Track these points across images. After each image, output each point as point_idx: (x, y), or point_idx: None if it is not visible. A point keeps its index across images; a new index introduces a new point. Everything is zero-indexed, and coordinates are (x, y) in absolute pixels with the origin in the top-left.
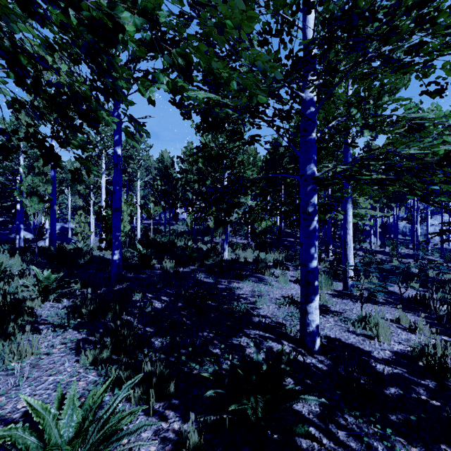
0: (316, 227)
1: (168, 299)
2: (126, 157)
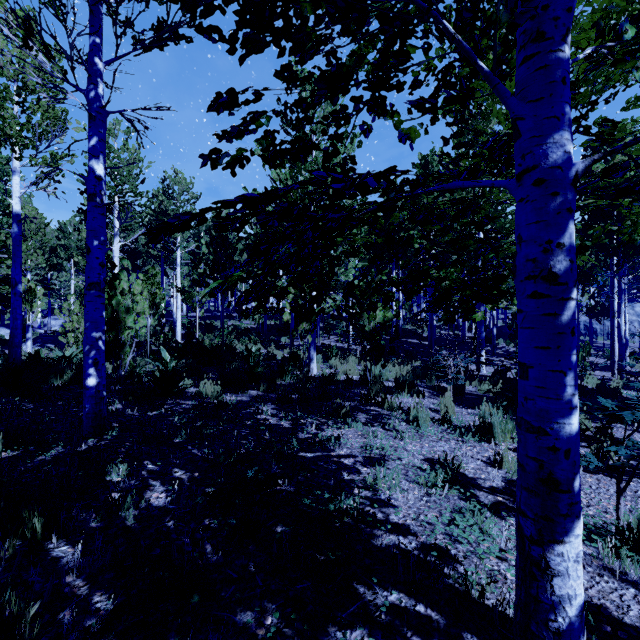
0: (573, 318)
1: (187, 478)
2: (159, 213)
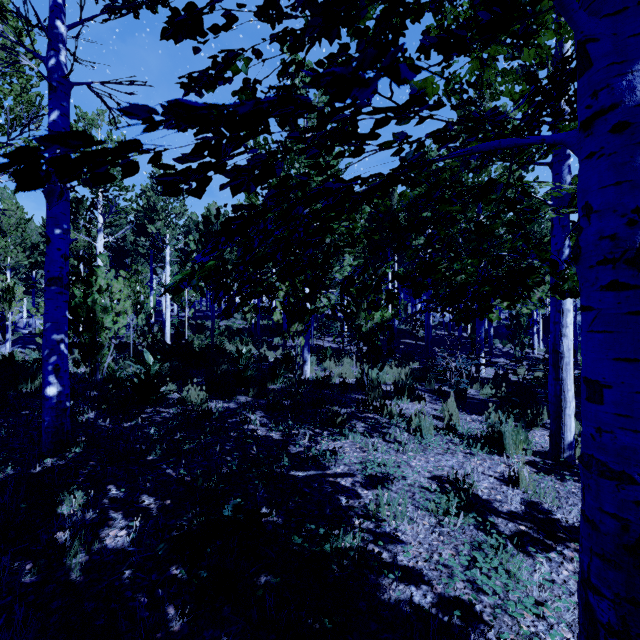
0: None
1: (156, 507)
2: (147, 210)
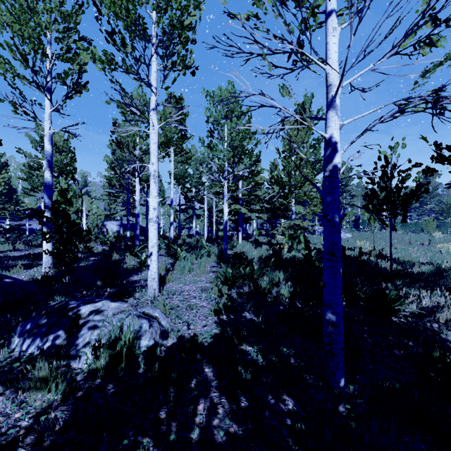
0: None
1: None
2: None
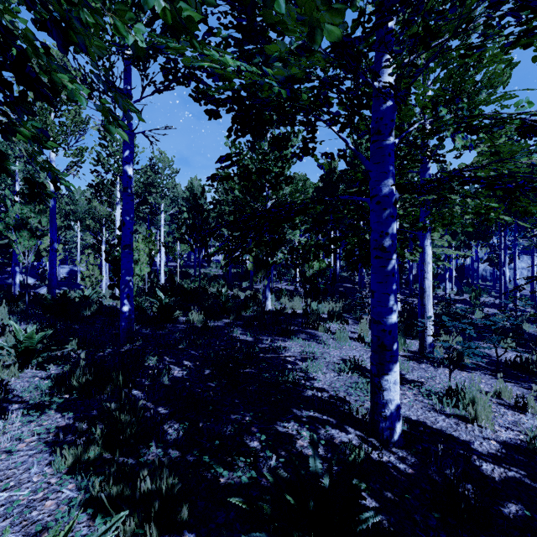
0: (395, 268)
1: (192, 365)
2: (147, 185)
